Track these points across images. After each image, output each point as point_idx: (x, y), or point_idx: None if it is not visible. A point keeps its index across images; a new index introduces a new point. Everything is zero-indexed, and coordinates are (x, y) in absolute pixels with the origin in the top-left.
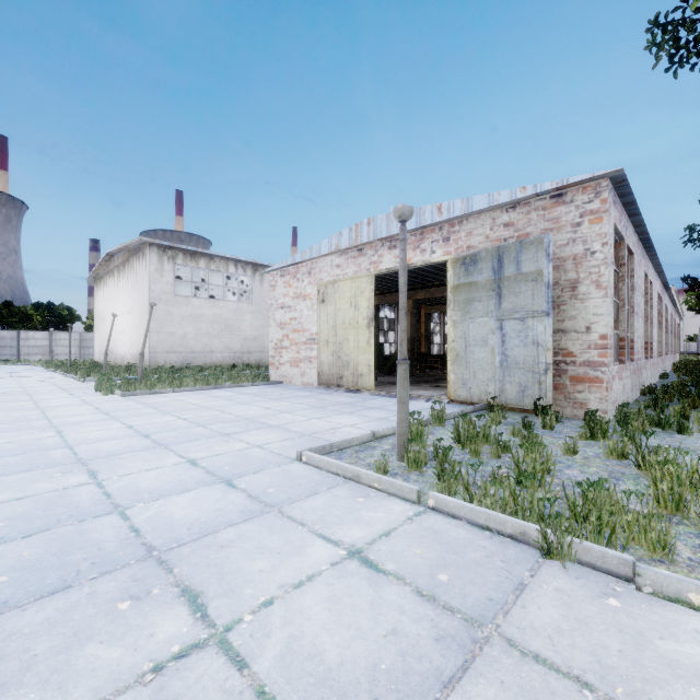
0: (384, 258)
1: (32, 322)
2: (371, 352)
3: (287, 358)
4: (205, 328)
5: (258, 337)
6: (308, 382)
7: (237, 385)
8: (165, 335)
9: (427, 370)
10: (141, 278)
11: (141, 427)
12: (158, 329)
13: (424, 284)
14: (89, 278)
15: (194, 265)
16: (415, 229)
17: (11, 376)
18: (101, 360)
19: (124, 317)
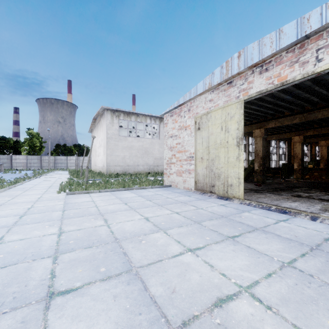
0: (254, 83)
1: (73, 152)
2: (240, 167)
3: (174, 170)
4: (134, 153)
5: (162, 157)
6: (188, 187)
7: (141, 187)
8: (114, 156)
9: (268, 178)
10: (104, 128)
11: (2, 247)
12: (110, 154)
13: (275, 116)
14: (89, 131)
15: (128, 119)
16: (293, 42)
17: (46, 177)
18: (93, 169)
19: (99, 148)
